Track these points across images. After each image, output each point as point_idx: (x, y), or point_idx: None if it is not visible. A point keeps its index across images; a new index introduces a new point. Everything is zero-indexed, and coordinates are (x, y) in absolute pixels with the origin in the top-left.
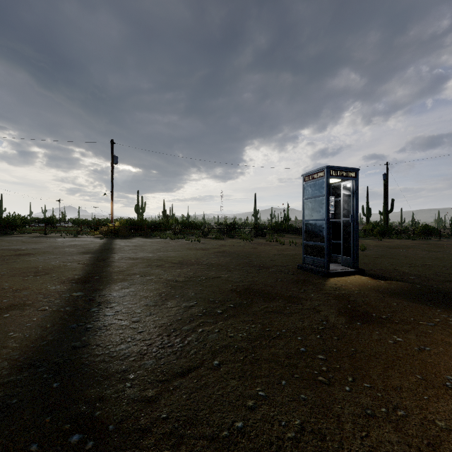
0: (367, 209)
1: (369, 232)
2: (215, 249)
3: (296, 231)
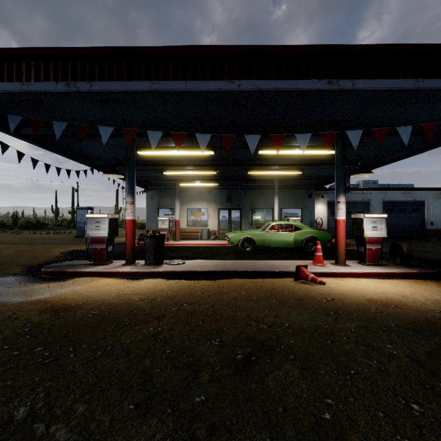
0: (56, 208)
1: (67, 226)
2: (3, 238)
3: (8, 226)
